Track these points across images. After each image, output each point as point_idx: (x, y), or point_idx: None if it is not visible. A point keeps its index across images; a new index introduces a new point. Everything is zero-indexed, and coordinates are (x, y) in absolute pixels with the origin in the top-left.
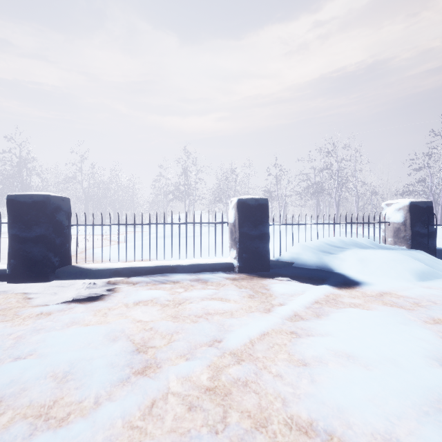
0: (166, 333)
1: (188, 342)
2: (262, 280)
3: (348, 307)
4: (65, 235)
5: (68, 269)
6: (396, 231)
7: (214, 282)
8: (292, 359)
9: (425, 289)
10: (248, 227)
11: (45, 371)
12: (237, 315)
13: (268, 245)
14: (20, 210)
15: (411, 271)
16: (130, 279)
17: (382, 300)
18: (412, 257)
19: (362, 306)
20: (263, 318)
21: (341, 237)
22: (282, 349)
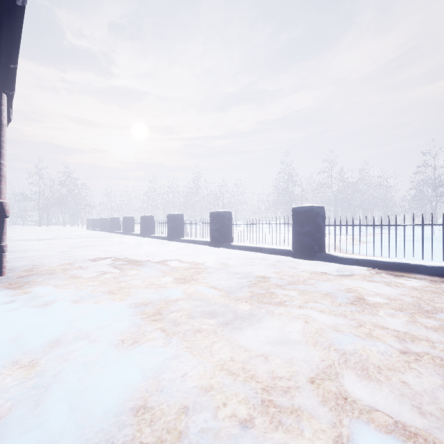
0: (386, 298)
1: (401, 305)
2: None
3: None
4: (322, 232)
5: (323, 255)
6: None
7: None
8: None
9: None
10: None
11: (317, 290)
12: None
13: None
14: (298, 216)
15: None
16: (368, 268)
17: None
18: None
19: None
20: None
21: None
22: None
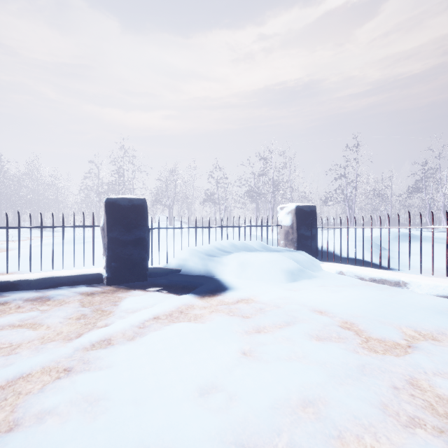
0: None
1: None
2: (124, 293)
3: (184, 322)
4: None
5: None
6: (286, 234)
7: (57, 300)
8: (6, 420)
9: (283, 292)
10: (120, 231)
11: None
12: (21, 349)
13: (144, 251)
14: None
15: (282, 274)
16: None
17: (230, 309)
18: (293, 259)
19: (202, 318)
20: (47, 351)
21: (234, 241)
22: (15, 401)
